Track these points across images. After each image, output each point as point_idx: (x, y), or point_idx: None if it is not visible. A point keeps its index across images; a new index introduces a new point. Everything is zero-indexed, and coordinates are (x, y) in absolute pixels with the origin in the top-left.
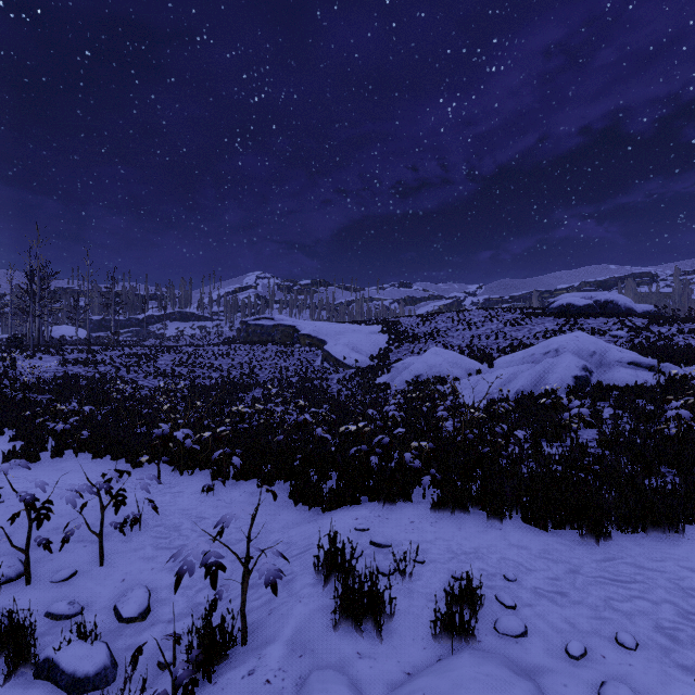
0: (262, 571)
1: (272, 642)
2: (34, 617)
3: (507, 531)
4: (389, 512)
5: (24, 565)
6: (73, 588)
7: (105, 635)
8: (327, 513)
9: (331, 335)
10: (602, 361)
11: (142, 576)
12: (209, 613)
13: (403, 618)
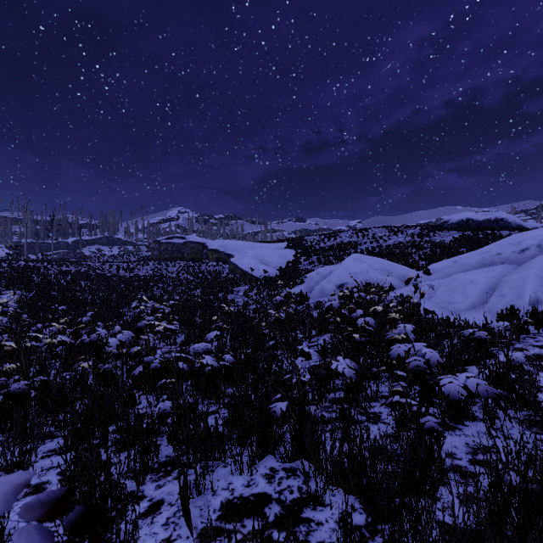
0: None
1: None
2: None
3: None
4: None
5: None
6: None
7: None
8: None
9: (239, 249)
10: None
11: None
12: None
13: None
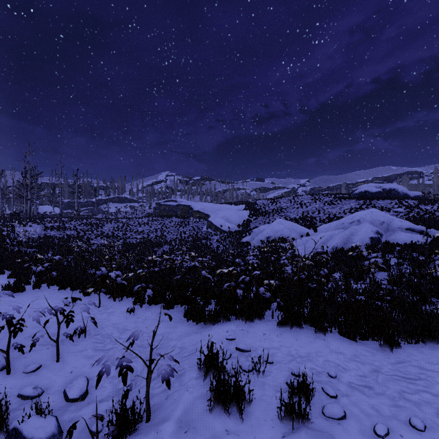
0: (159, 371)
1: (166, 420)
2: (10, 397)
3: (329, 341)
4: (249, 327)
5: (5, 361)
6: (38, 377)
7: (56, 411)
8: (208, 327)
9: (213, 211)
10: (388, 227)
11: (84, 369)
12: (123, 399)
13: (258, 404)
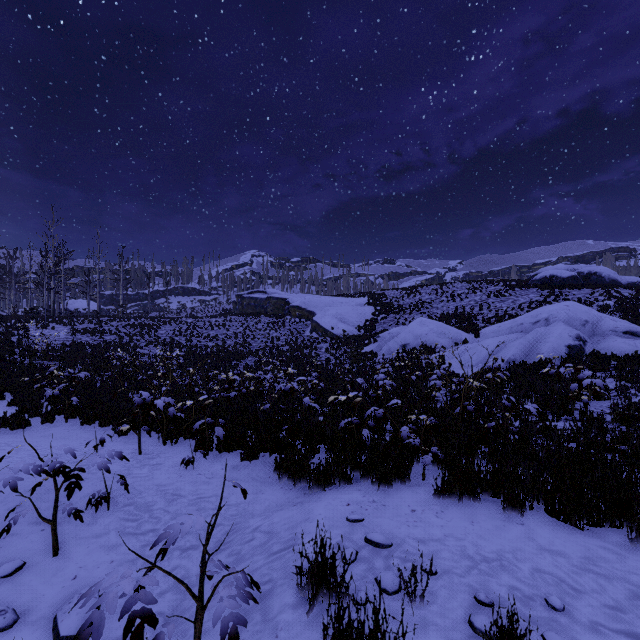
0: (217, 613)
1: None
2: None
3: (531, 527)
4: (385, 496)
5: None
6: (14, 587)
7: None
8: (314, 493)
9: (320, 306)
10: (595, 330)
11: (98, 571)
12: None
13: None
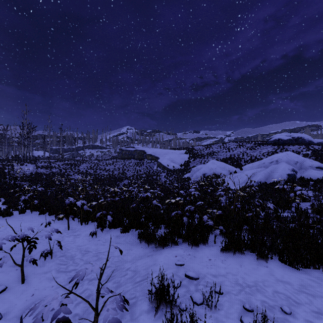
0: (105, 318)
1: None
2: None
3: (272, 268)
4: (195, 251)
5: None
6: (0, 300)
7: None
8: (158, 250)
9: (161, 154)
10: (301, 166)
11: (45, 291)
12: None
13: None
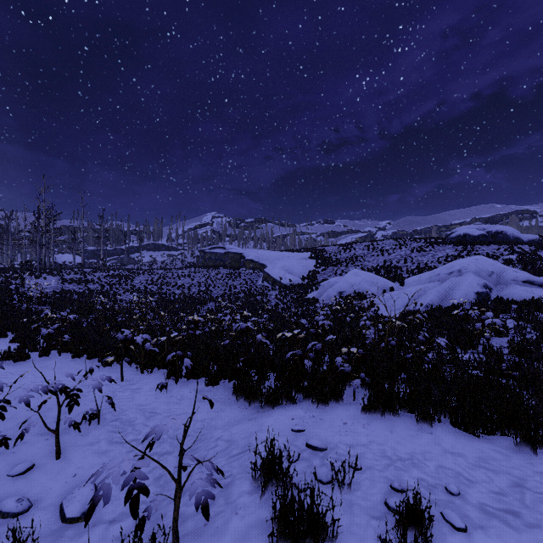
0: (193, 490)
1: None
2: None
3: (438, 436)
4: (322, 412)
5: None
6: (27, 482)
7: (46, 537)
8: (265, 411)
9: (270, 260)
10: (499, 279)
11: (93, 470)
12: (136, 533)
13: (345, 540)
